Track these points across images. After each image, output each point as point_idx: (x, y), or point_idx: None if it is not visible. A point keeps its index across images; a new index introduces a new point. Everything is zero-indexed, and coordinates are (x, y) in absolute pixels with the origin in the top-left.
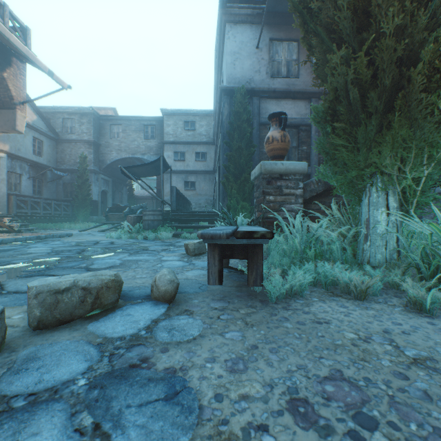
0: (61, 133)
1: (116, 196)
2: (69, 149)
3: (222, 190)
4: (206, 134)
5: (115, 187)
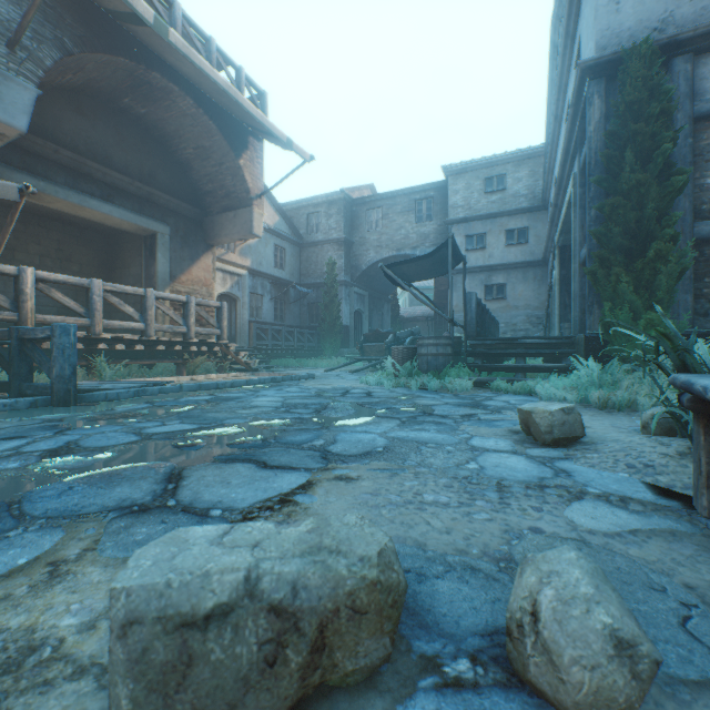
0: (305, 234)
1: (373, 318)
2: (314, 255)
3: (579, 290)
4: (526, 192)
5: (372, 304)
